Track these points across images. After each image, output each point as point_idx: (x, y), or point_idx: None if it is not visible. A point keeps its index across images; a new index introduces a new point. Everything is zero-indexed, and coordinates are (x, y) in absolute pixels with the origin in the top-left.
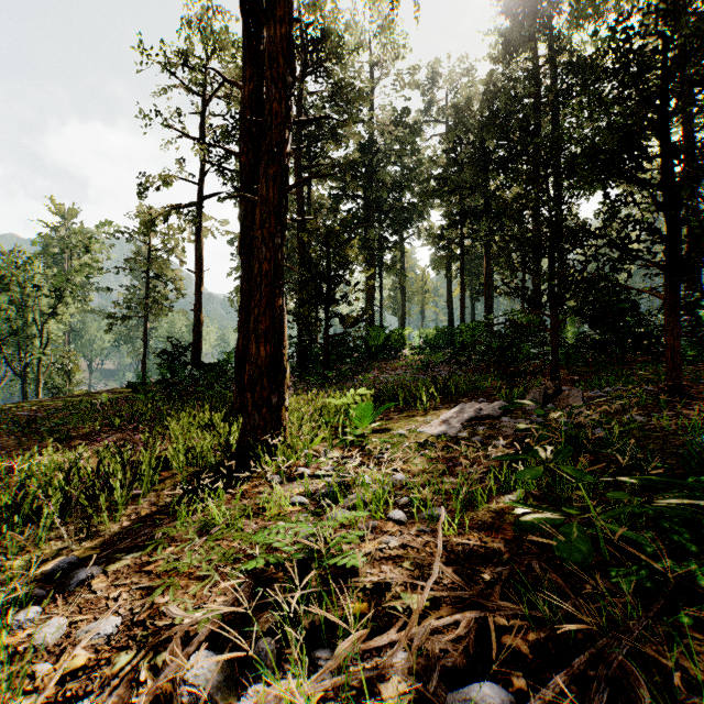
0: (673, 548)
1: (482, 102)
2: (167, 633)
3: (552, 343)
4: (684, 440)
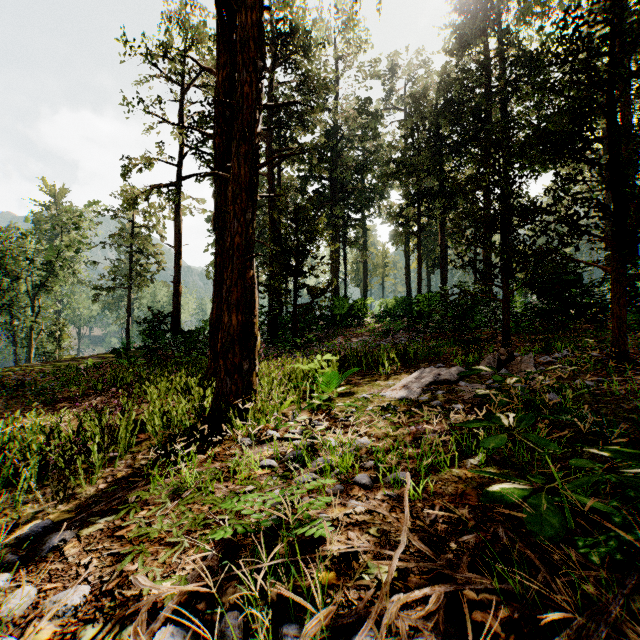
0: (639, 517)
1: (437, 92)
2: (133, 606)
3: (504, 312)
4: (634, 405)
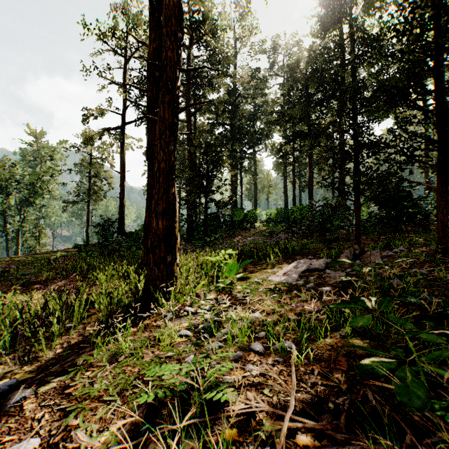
0: None
1: (306, 63)
2: None
3: (356, 219)
4: None
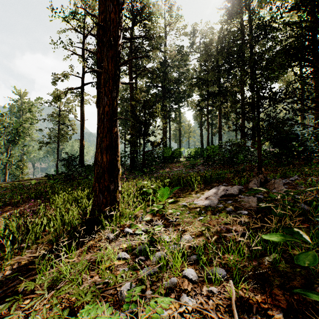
0: None
1: (217, 42)
2: None
3: (258, 155)
4: None
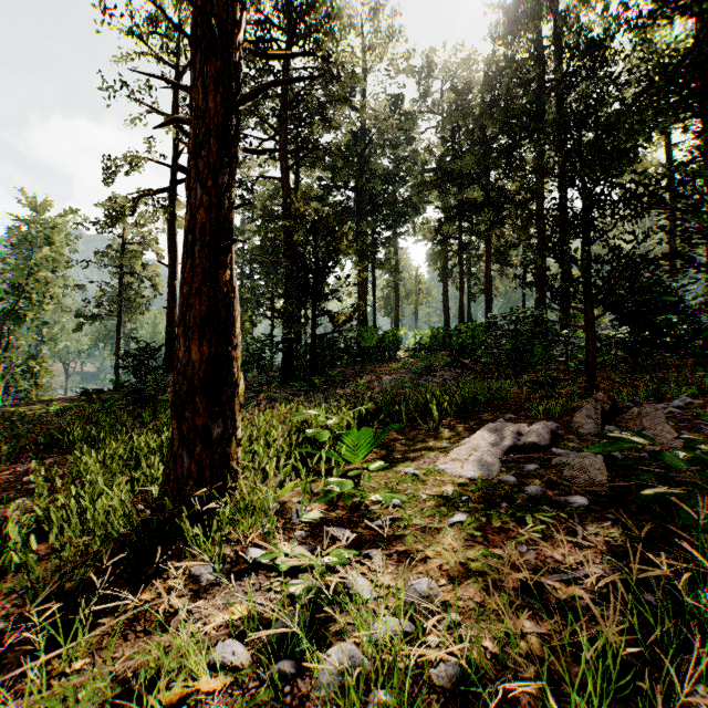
0: None
1: (482, 87)
2: None
3: (588, 343)
4: None
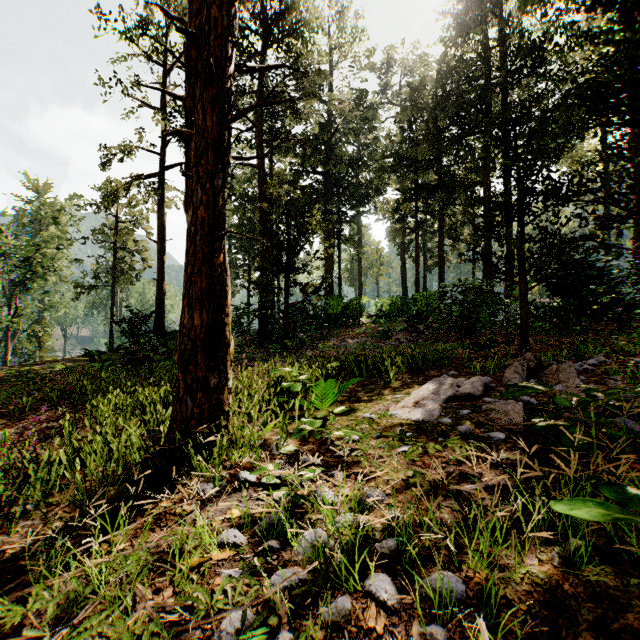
0: None
1: (435, 83)
2: None
3: (522, 311)
4: None
